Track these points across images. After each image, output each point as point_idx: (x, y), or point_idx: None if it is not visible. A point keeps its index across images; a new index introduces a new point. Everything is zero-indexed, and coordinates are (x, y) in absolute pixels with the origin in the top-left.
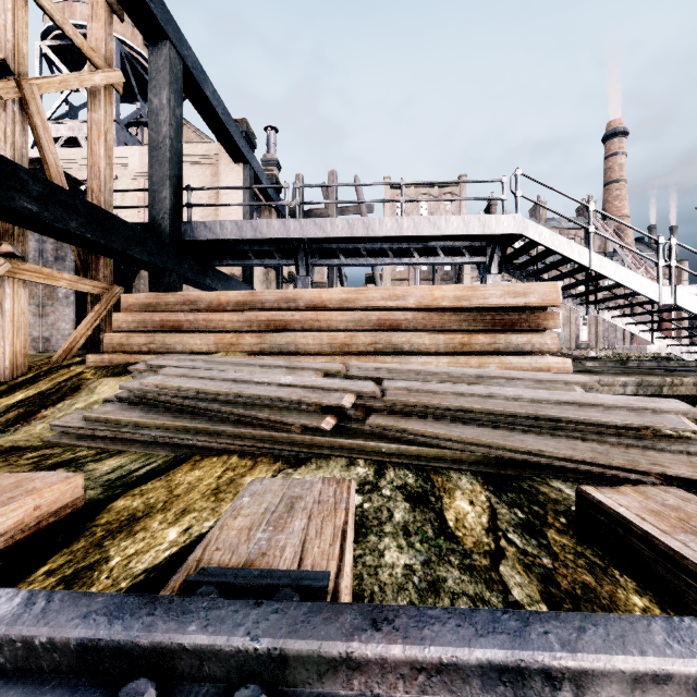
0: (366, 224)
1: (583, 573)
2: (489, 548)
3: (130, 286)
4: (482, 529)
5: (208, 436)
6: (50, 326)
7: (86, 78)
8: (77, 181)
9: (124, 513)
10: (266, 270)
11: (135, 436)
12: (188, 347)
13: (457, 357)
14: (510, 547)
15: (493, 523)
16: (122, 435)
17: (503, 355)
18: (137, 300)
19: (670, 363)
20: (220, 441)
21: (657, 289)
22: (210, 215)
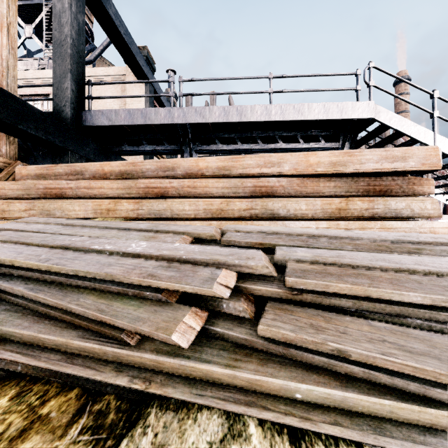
0: (239, 111)
1: None
2: None
3: None
4: None
5: None
6: None
7: None
8: None
9: None
10: None
11: None
12: (67, 213)
13: (337, 222)
14: None
15: None
16: None
17: (382, 220)
18: (30, 171)
19: None
20: None
21: None
22: None
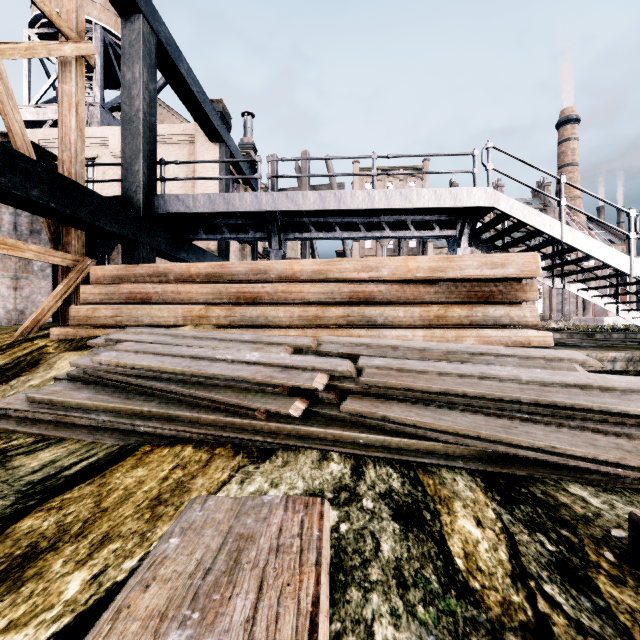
0: (338, 197)
1: None
2: (525, 617)
3: (106, 260)
4: (506, 575)
5: (161, 421)
6: (25, 298)
7: (55, 48)
8: (53, 156)
9: (24, 542)
10: (242, 246)
11: (81, 420)
12: (156, 320)
13: (434, 330)
14: (555, 614)
15: (517, 562)
16: (67, 419)
17: (481, 328)
18: (107, 271)
19: (636, 335)
20: (174, 428)
21: (628, 261)
22: (188, 192)
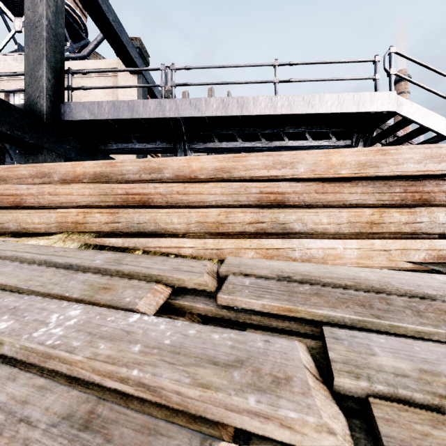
0: (240, 103)
1: None
2: None
3: None
4: None
5: None
6: None
7: None
8: None
9: None
10: None
11: None
12: (24, 227)
13: (371, 241)
14: None
15: None
16: None
17: (428, 238)
18: None
19: None
20: None
21: None
22: None
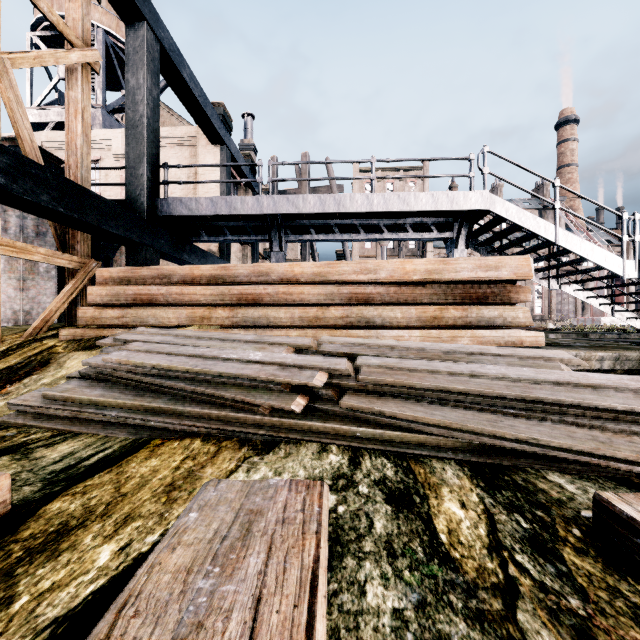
0: (337, 201)
1: (629, 626)
2: (497, 579)
3: (110, 261)
4: (483, 547)
5: (171, 417)
6: (31, 299)
7: (62, 56)
8: (58, 159)
9: (55, 521)
10: (242, 247)
11: (95, 416)
12: (161, 321)
13: (430, 331)
14: (522, 577)
15: (494, 537)
16: (81, 414)
17: (475, 329)
18: (112, 273)
19: (630, 335)
20: (183, 423)
21: (621, 263)
22: (189, 194)
